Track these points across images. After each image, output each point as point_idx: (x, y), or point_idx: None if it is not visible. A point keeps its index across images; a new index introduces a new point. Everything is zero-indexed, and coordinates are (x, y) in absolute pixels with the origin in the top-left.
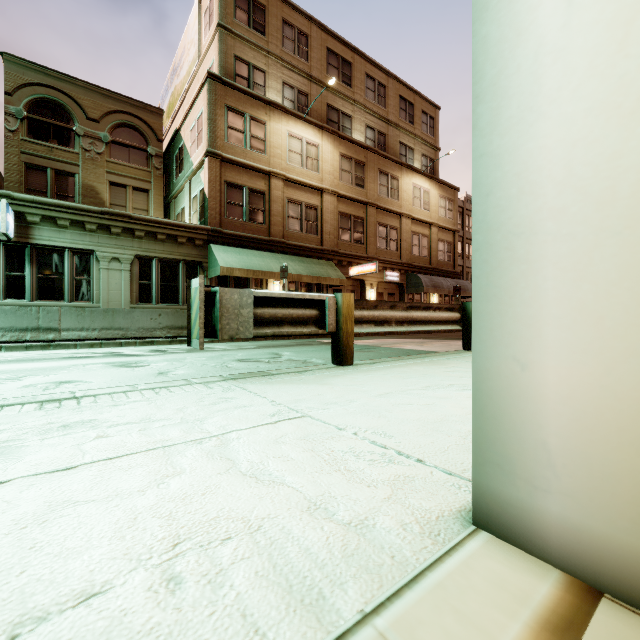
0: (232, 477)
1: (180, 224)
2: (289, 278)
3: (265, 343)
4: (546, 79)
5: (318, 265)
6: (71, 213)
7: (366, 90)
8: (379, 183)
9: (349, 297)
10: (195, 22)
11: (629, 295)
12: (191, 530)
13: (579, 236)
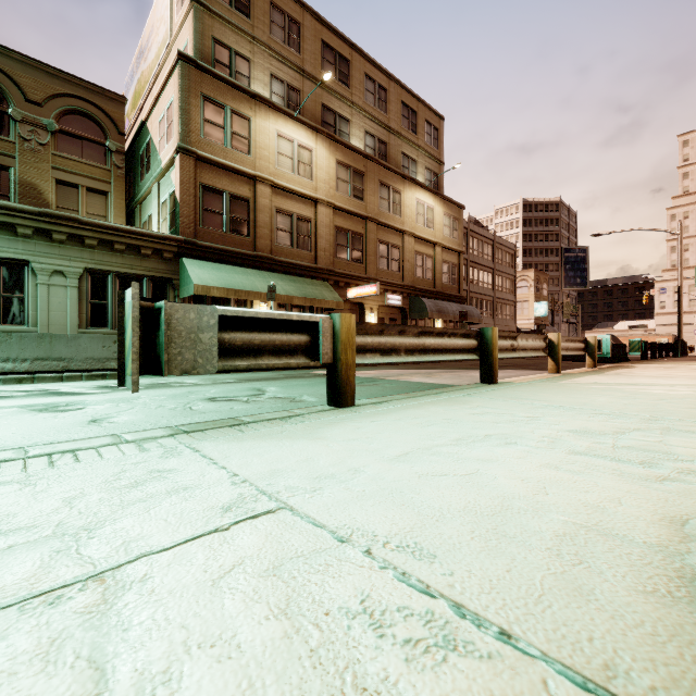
0: None
1: (144, 232)
2: (278, 299)
3: (248, 376)
4: None
5: (312, 285)
6: None
7: (365, 92)
8: (380, 196)
9: (349, 319)
10: None
11: None
12: None
13: None
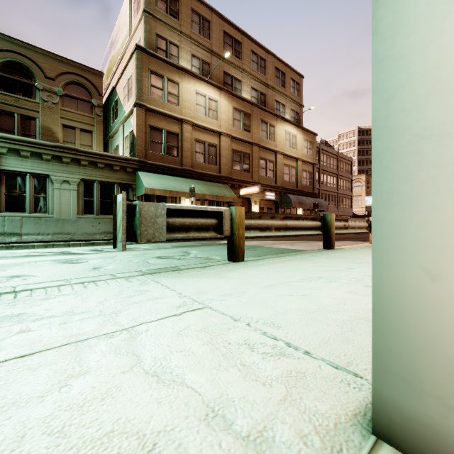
0: (134, 376)
1: (115, 156)
2: (196, 196)
3: (178, 244)
4: None
5: (217, 187)
6: (31, 146)
7: (251, 62)
8: (261, 129)
9: (240, 209)
10: (127, 9)
11: None
12: (79, 453)
13: None
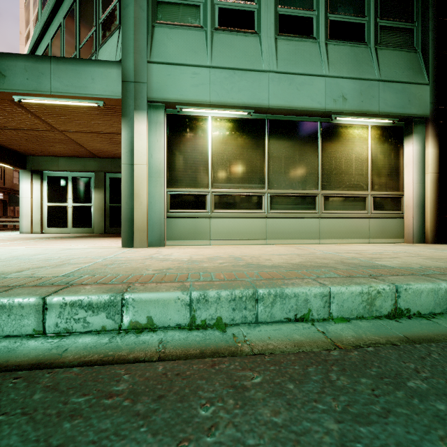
0: None
1: None
2: None
3: None
4: (24, 207)
5: None
6: None
7: None
8: None
9: None
10: None
11: (28, 219)
12: None
13: (26, 216)
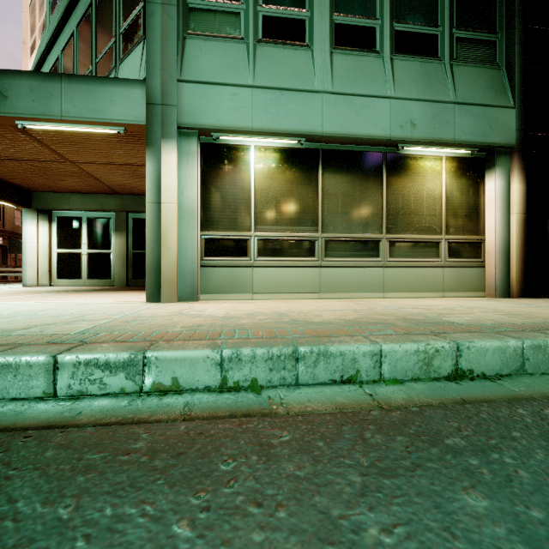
0: None
1: None
2: None
3: None
4: (29, 254)
5: None
6: None
7: None
8: None
9: None
10: None
11: (33, 269)
12: None
13: (31, 265)
